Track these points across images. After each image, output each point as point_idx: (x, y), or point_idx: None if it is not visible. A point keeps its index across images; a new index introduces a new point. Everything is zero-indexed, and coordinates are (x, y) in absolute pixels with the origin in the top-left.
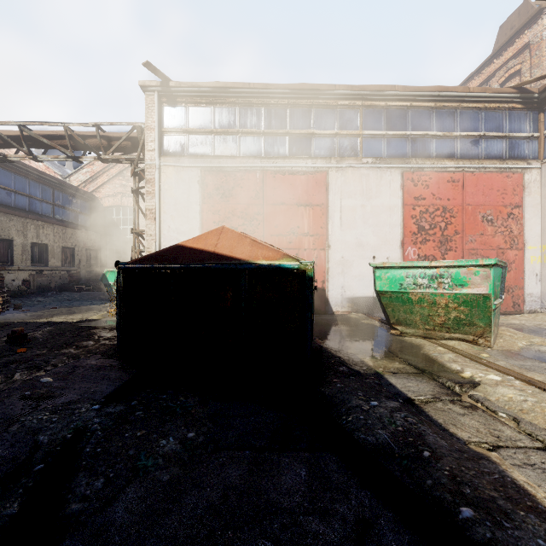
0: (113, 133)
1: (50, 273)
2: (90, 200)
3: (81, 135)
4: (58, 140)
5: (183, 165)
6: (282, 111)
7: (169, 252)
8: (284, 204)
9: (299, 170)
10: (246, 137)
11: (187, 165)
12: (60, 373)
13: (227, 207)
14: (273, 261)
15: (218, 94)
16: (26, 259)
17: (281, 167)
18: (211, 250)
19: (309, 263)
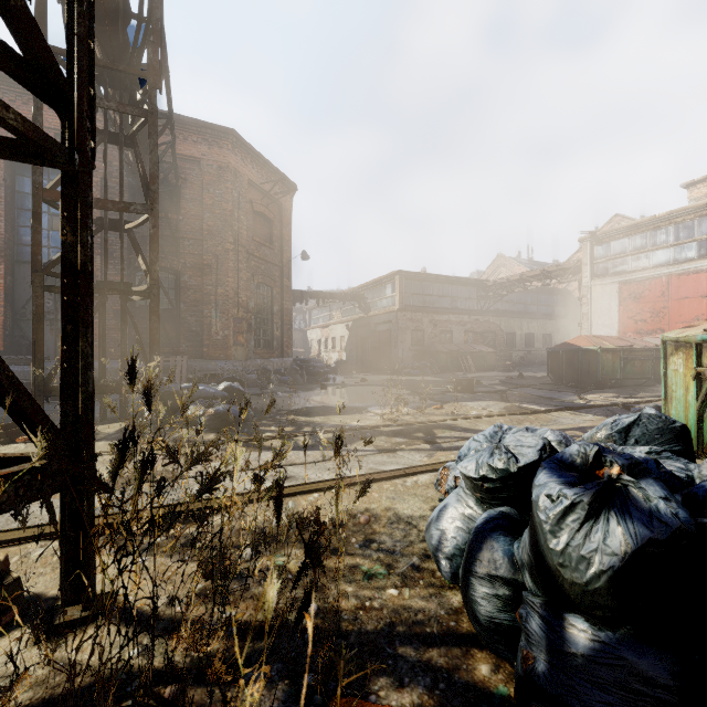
0: (566, 266)
1: (535, 352)
2: (564, 294)
3: (549, 271)
4: (537, 277)
5: (606, 282)
6: (689, 224)
7: (561, 345)
8: (688, 298)
9: (703, 268)
10: (656, 252)
11: (608, 282)
12: (532, 380)
13: (637, 306)
14: (589, 347)
15: (631, 229)
16: (521, 344)
17: (685, 270)
18: (573, 344)
19: (598, 348)
